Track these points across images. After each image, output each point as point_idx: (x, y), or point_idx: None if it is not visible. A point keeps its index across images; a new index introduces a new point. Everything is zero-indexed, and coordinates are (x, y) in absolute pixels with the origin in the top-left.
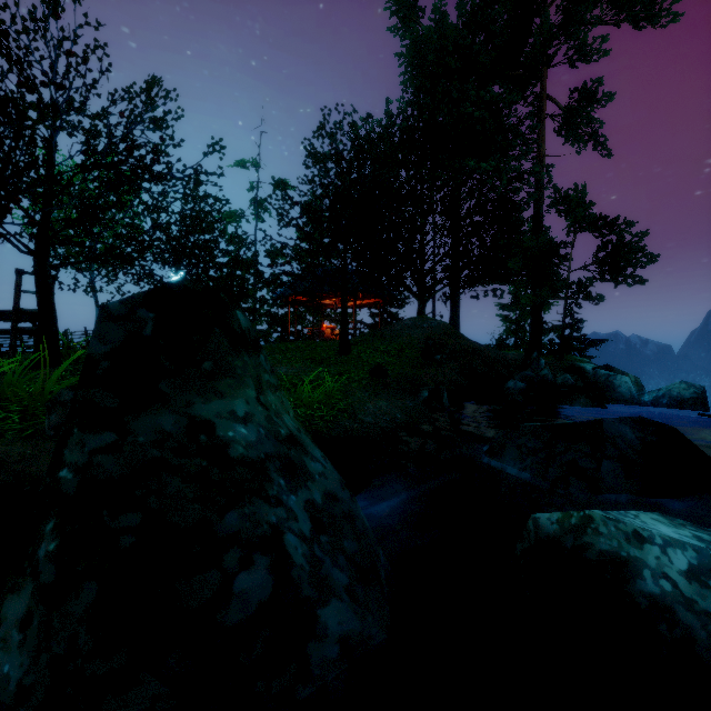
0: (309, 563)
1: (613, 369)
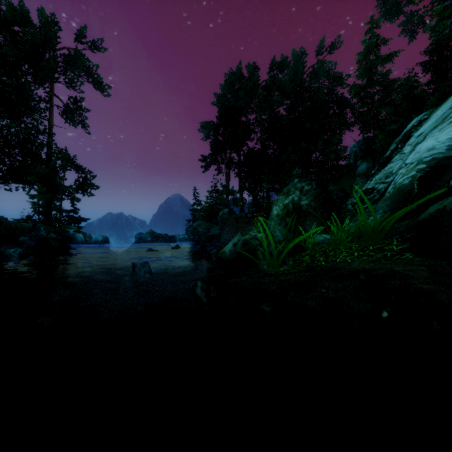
0: None
1: (80, 231)
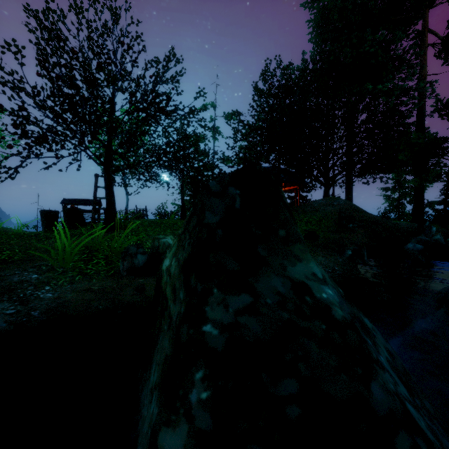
0: (434, 438)
1: None
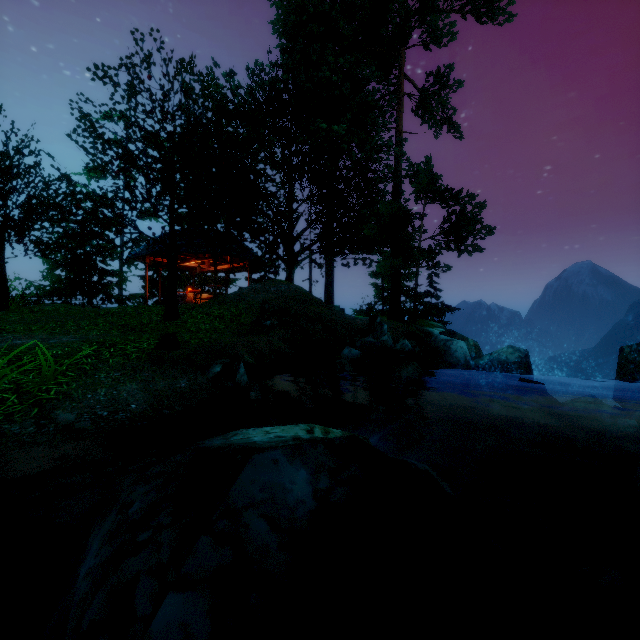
0: None
1: (455, 334)
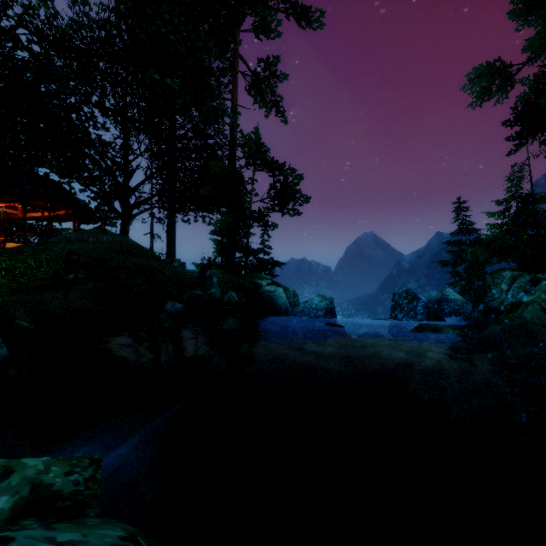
0: None
1: (279, 285)
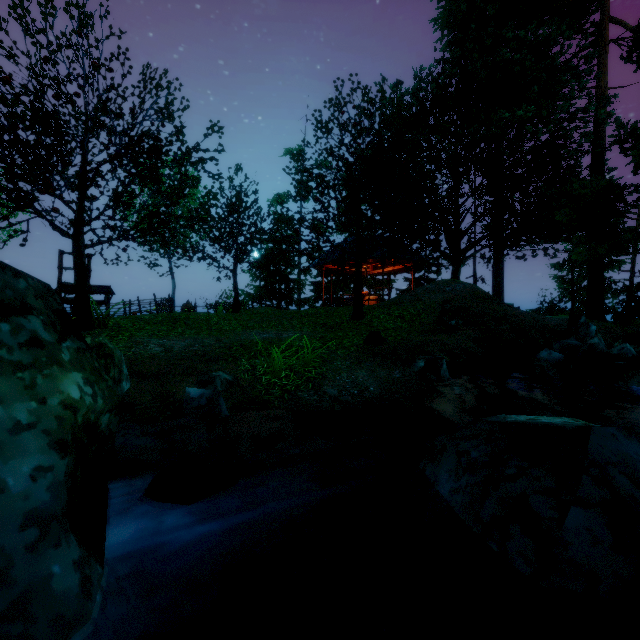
0: None
1: None
